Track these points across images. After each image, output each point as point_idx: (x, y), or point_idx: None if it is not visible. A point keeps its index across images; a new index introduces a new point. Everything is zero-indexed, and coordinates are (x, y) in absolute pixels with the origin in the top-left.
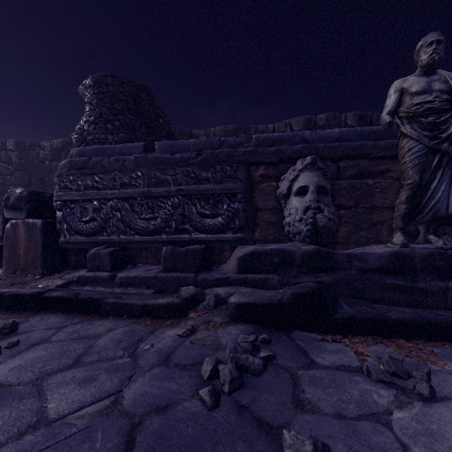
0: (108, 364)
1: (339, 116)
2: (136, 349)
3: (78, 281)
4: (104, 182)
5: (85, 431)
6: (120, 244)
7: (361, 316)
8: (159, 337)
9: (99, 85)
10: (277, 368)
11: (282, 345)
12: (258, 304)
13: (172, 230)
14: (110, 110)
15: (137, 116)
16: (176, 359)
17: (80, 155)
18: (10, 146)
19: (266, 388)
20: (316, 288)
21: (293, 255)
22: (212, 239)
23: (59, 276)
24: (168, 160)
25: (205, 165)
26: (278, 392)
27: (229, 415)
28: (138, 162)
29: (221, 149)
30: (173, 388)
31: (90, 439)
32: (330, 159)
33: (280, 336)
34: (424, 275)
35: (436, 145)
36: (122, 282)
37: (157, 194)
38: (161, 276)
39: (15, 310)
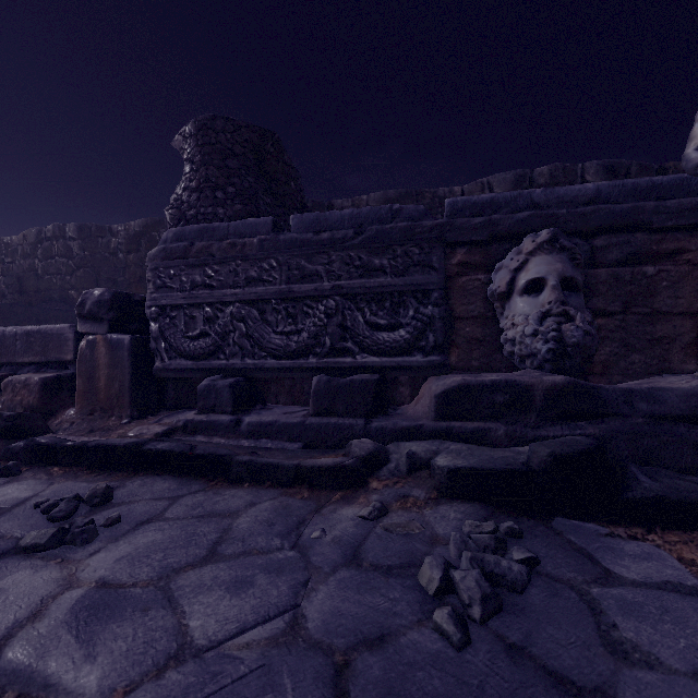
0: (262, 559)
1: (572, 168)
2: (300, 538)
3: (184, 428)
4: (220, 277)
5: (261, 672)
6: (244, 371)
7: (680, 497)
8: (331, 520)
9: (204, 132)
10: (549, 580)
11: (543, 541)
12: (489, 469)
13: (326, 350)
14: (221, 170)
15: (259, 177)
16: (370, 557)
17: (178, 238)
18: (70, 233)
19: (543, 615)
20: (592, 446)
21: (530, 391)
22: (390, 365)
23: (156, 420)
24: (310, 243)
25: (379, 247)
26: (568, 624)
27: (496, 661)
28: (265, 247)
29: (394, 223)
30: (381, 605)
31: (272, 687)
32: (578, 235)
33: (533, 525)
34: None
35: None
36: (251, 431)
37: (302, 294)
38: (312, 422)
39: (102, 469)
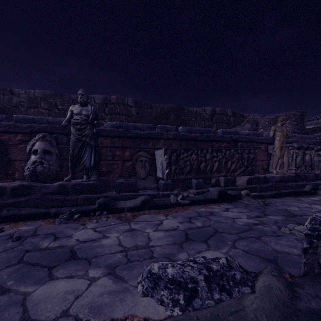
0: None
1: (124, 98)
2: None
3: None
4: None
5: None
6: None
7: (6, 215)
8: None
9: None
10: None
11: None
12: None
13: None
14: None
15: None
16: None
17: None
18: None
19: None
20: None
21: (6, 189)
22: None
23: None
24: None
25: None
26: None
27: None
28: None
29: None
30: None
31: None
32: (64, 134)
33: None
34: (72, 193)
35: (80, 138)
36: None
37: None
38: None
39: None
